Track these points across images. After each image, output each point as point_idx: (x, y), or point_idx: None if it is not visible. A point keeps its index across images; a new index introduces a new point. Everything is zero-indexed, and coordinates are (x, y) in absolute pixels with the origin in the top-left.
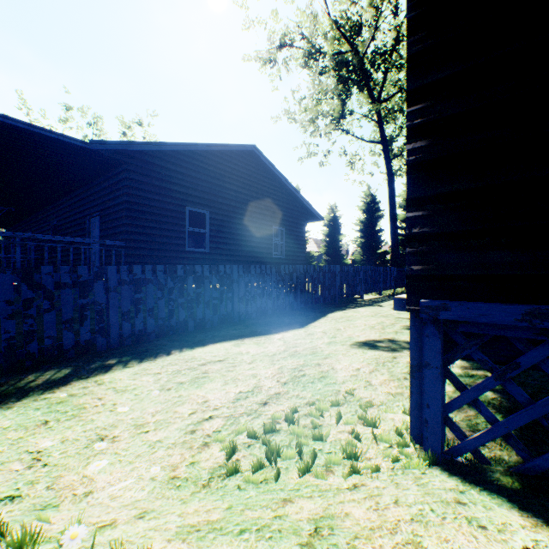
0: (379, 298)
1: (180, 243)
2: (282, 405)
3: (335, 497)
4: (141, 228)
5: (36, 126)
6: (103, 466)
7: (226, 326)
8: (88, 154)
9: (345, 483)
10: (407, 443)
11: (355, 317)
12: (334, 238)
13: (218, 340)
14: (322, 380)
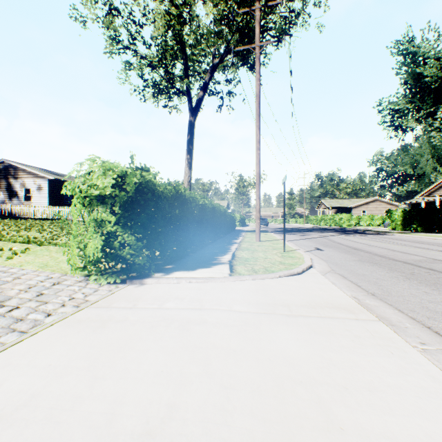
0: None
1: None
2: None
3: None
4: None
5: None
6: None
7: None
8: None
9: None
10: None
11: None
12: None
13: None
14: None
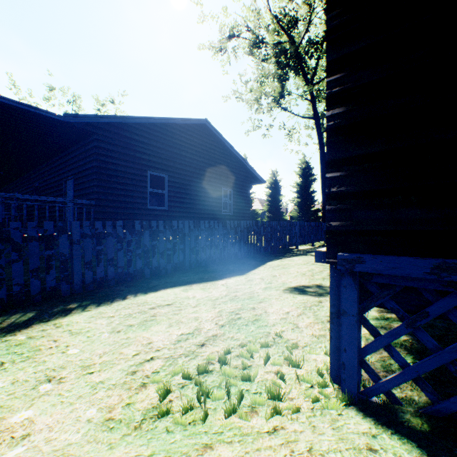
0: (312, 248)
1: (143, 202)
2: (218, 346)
3: (254, 444)
4: (109, 189)
5: (15, 101)
6: (45, 407)
7: (179, 273)
8: (62, 126)
9: (266, 425)
10: (326, 384)
11: (290, 265)
12: (276, 198)
13: (169, 285)
14: (256, 323)
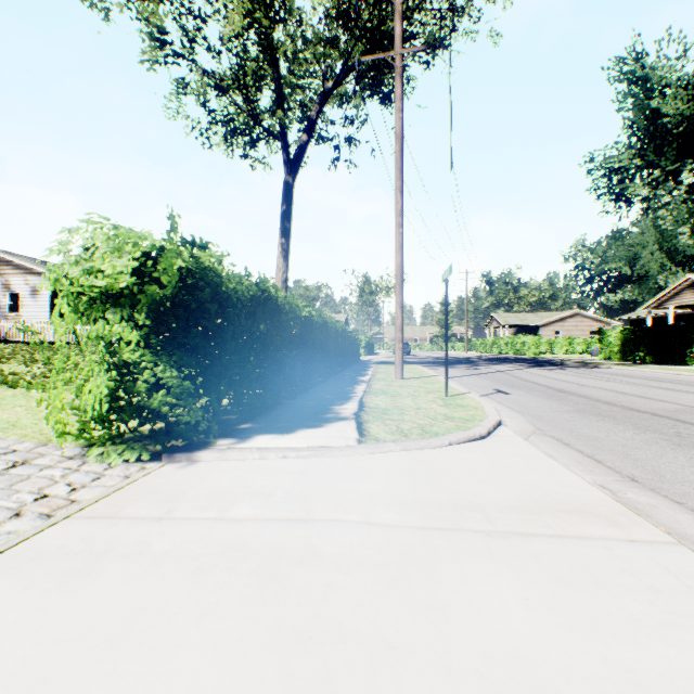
0: None
1: None
2: None
3: None
4: None
5: None
6: None
7: None
8: None
9: None
10: None
11: None
12: None
13: None
14: None
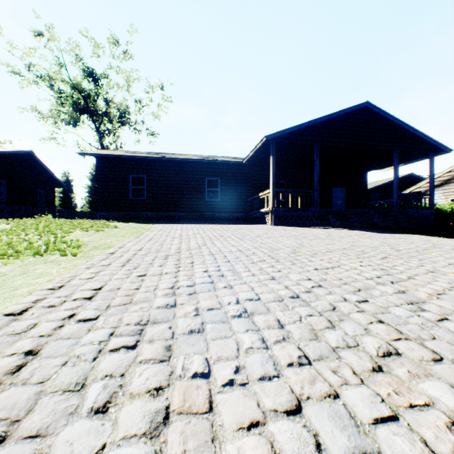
0: None
1: None
2: None
3: None
4: None
5: None
6: None
7: None
8: None
9: None
10: None
11: None
12: (69, 195)
13: None
14: None
